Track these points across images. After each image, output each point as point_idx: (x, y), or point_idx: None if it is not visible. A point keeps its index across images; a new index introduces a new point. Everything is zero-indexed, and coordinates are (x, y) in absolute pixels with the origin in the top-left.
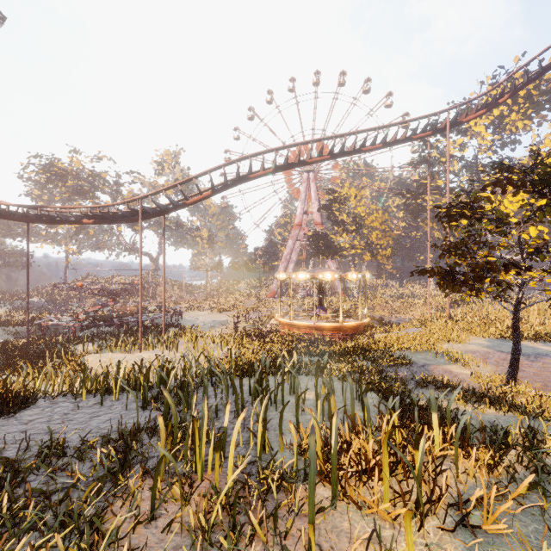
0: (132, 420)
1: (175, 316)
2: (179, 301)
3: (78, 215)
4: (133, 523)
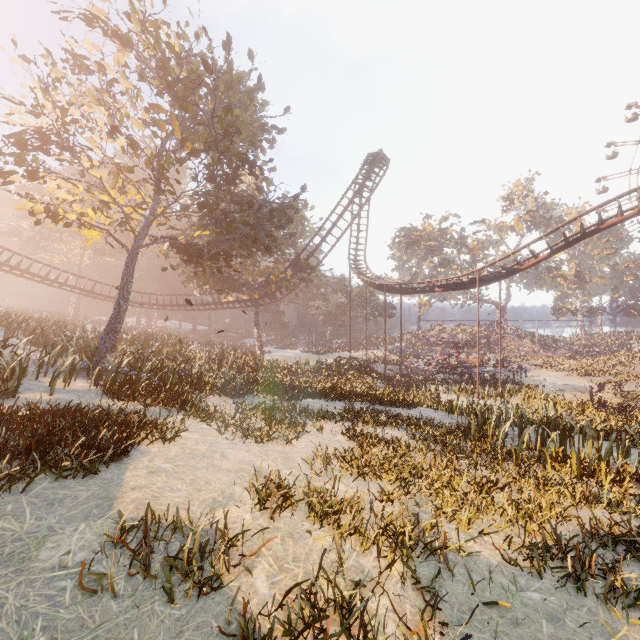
0: (463, 425)
1: (517, 373)
2: (530, 357)
3: (432, 286)
4: (458, 439)
